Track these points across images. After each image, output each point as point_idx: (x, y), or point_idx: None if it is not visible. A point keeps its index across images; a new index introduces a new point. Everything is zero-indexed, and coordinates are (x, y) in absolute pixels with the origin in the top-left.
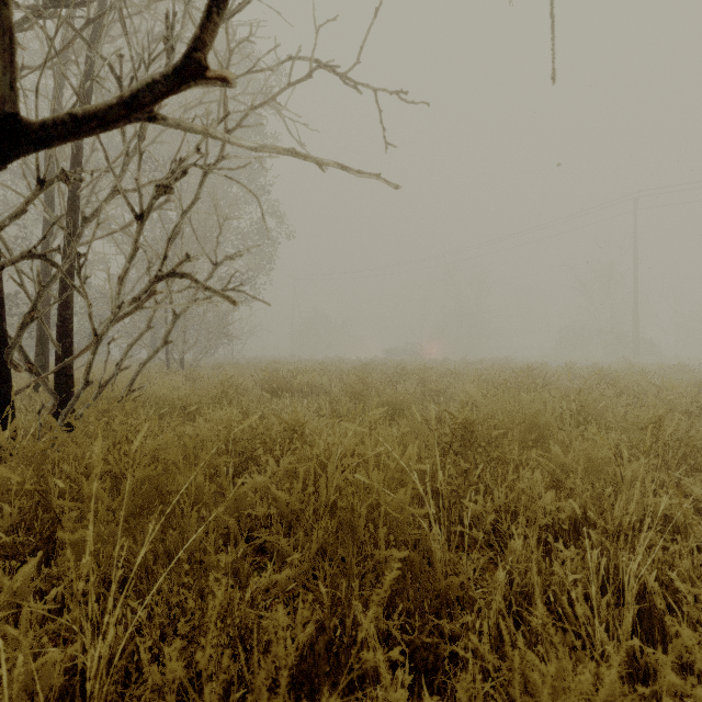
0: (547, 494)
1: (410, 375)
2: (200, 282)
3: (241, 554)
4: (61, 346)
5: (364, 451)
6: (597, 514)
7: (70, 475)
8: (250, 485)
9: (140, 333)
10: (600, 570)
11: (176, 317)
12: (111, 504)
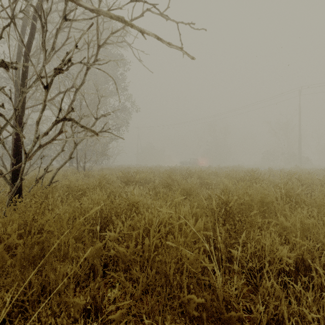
0: (284, 249)
1: (194, 174)
2: (78, 123)
3: (97, 285)
4: (16, 159)
5: (172, 221)
6: (310, 259)
7: (0, 234)
8: (104, 242)
9: (58, 153)
10: (323, 302)
11: (75, 145)
12: (10, 260)
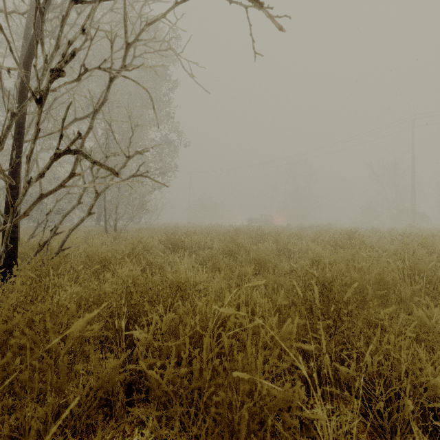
0: None
1: (268, 237)
2: (89, 157)
3: (110, 436)
4: (8, 216)
5: (240, 319)
6: None
7: None
8: (123, 358)
9: (72, 207)
10: None
11: (97, 195)
12: None
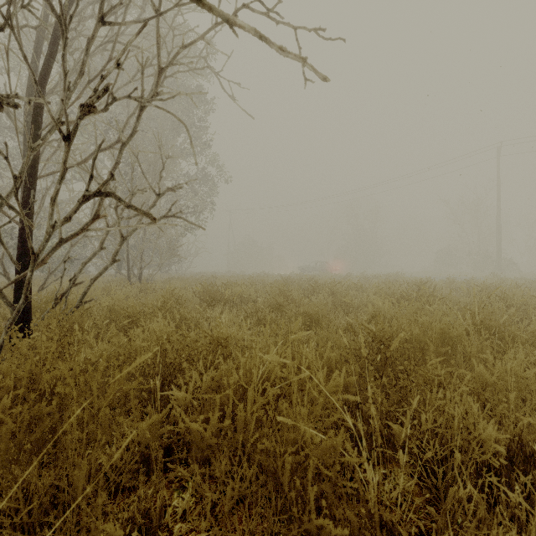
0: (490, 427)
1: (322, 288)
2: (122, 200)
3: (152, 491)
4: (21, 263)
5: (286, 373)
6: (534, 442)
7: None
8: (164, 412)
9: (94, 253)
10: None
11: (123, 239)
12: None
